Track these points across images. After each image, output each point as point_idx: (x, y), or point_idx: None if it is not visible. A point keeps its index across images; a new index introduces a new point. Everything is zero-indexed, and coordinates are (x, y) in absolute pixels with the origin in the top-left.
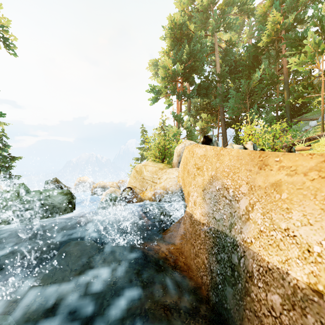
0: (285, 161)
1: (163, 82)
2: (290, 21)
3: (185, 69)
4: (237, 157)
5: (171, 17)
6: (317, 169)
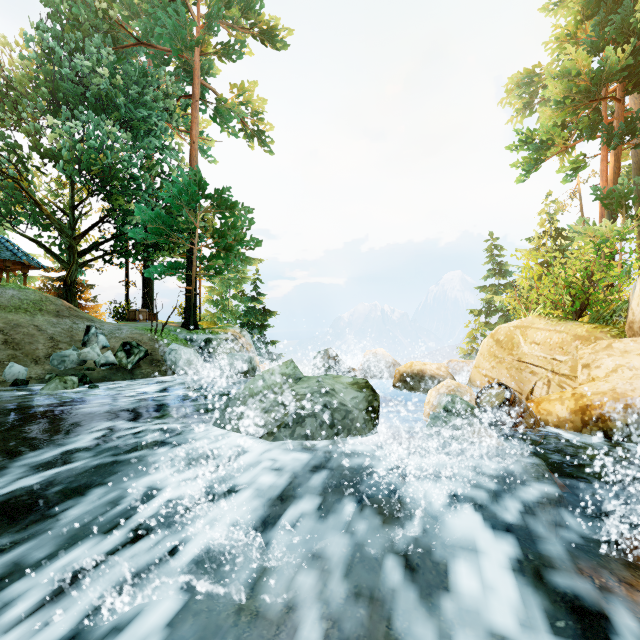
0: None
1: (559, 113)
2: None
3: (634, 56)
4: None
5: None
6: None
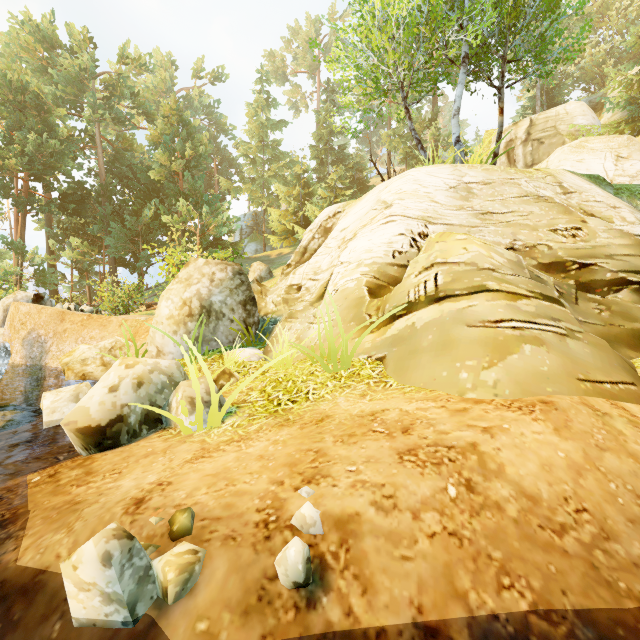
0: (72, 317)
1: None
2: (181, 165)
3: (32, 163)
4: (51, 315)
5: None
6: (82, 321)
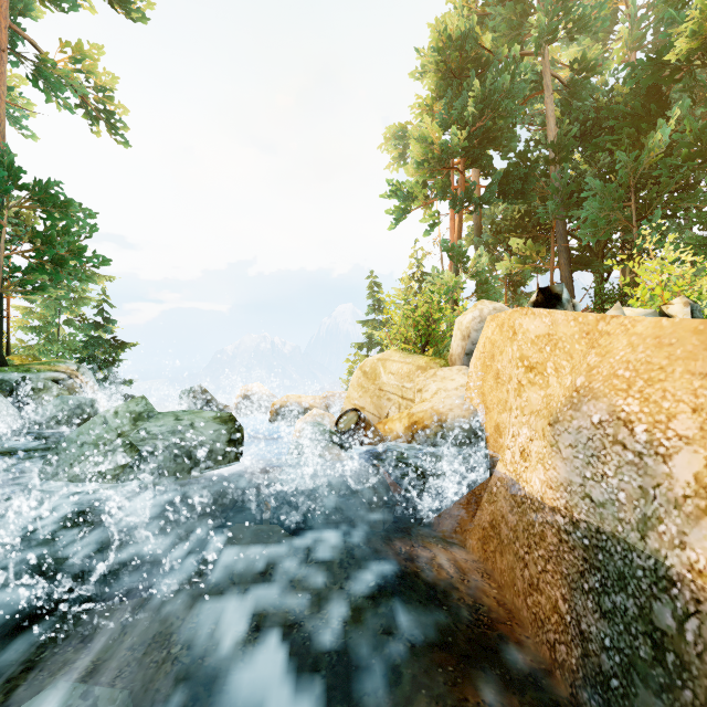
0: None
1: (420, 173)
2: None
3: (470, 140)
4: (658, 339)
5: (439, 22)
6: None
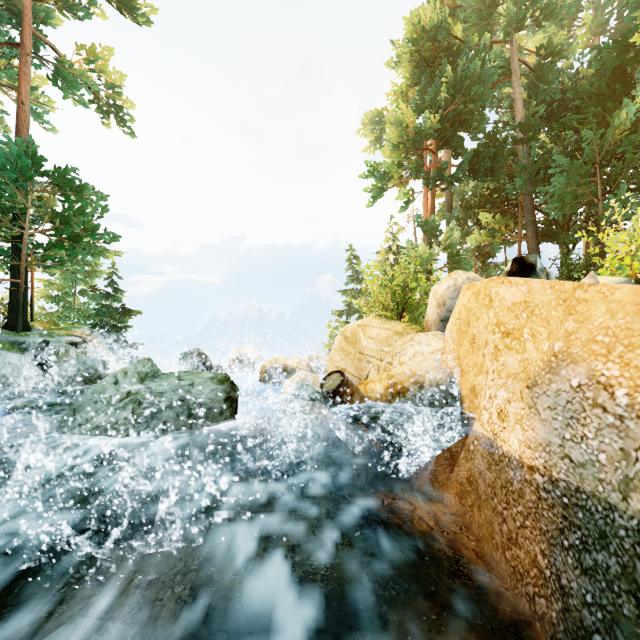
0: None
1: (396, 154)
2: None
3: (442, 123)
4: (638, 306)
5: (413, 15)
6: None
